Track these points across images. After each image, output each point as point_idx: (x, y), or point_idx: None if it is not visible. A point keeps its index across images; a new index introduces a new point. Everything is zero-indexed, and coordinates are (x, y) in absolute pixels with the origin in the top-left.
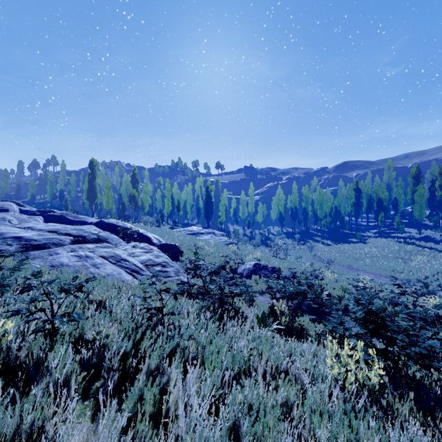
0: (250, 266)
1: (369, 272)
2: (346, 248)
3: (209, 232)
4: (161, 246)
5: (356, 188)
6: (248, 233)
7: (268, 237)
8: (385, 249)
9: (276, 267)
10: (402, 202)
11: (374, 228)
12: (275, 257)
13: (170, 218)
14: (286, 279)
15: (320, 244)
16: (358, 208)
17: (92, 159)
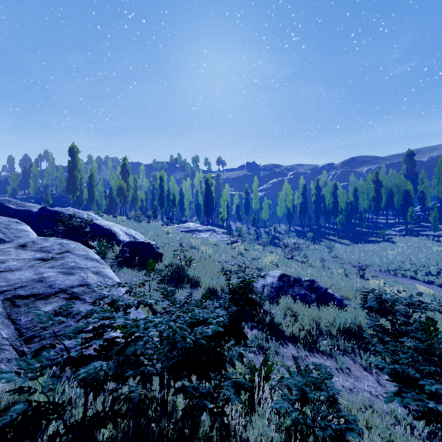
0: (273, 279)
1: (414, 279)
2: (371, 248)
3: (208, 229)
4: (126, 245)
5: (375, 180)
6: (253, 232)
7: (275, 236)
8: (423, 250)
9: (315, 281)
10: (429, 195)
11: (396, 226)
12: (292, 259)
13: (166, 215)
14: (338, 303)
15: (337, 243)
16: (379, 203)
17: (72, 144)
